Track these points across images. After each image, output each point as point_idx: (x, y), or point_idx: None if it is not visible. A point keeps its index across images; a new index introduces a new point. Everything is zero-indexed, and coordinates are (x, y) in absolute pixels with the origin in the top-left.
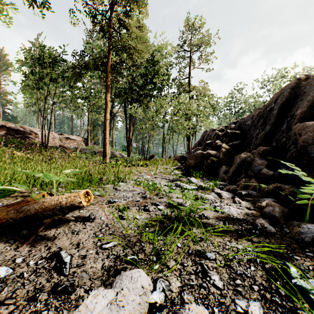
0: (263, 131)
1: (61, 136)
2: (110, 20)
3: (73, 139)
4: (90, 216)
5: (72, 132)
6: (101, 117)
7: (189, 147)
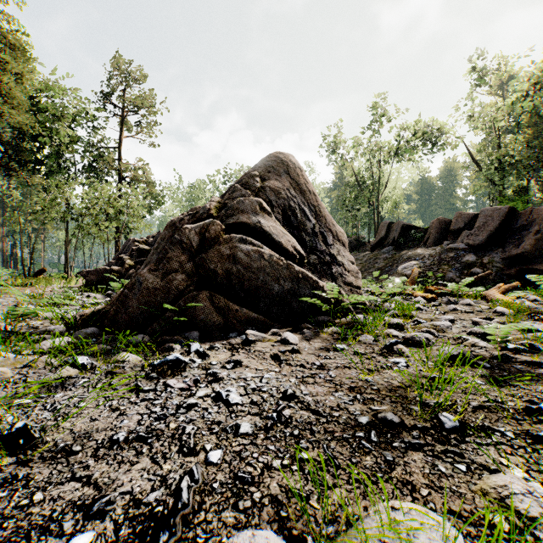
0: None
1: None
2: None
3: None
4: None
5: None
6: None
7: None
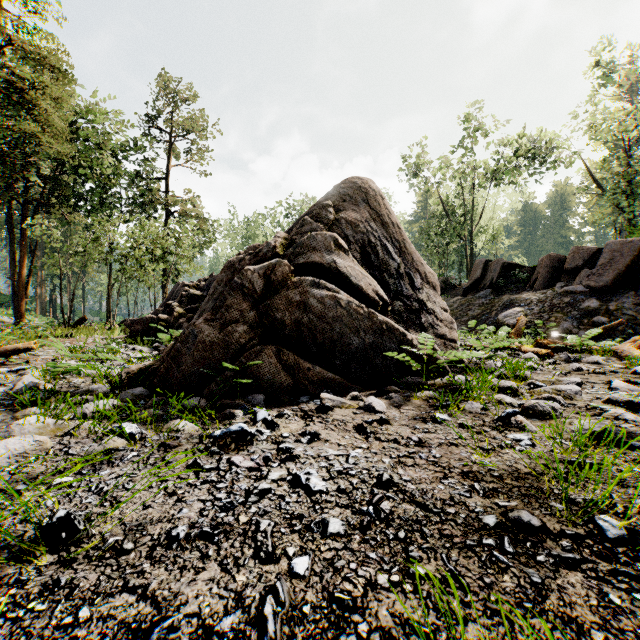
0: None
1: None
2: None
3: None
4: (30, 361)
5: None
6: None
7: None
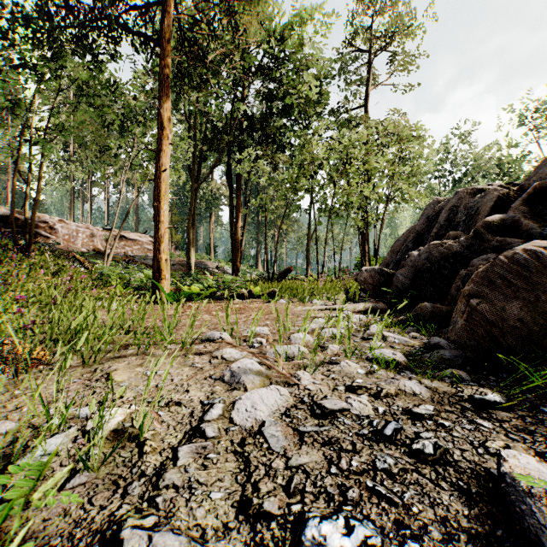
0: None
1: (108, 233)
2: None
3: (133, 238)
4: None
5: (137, 228)
6: None
7: (365, 252)
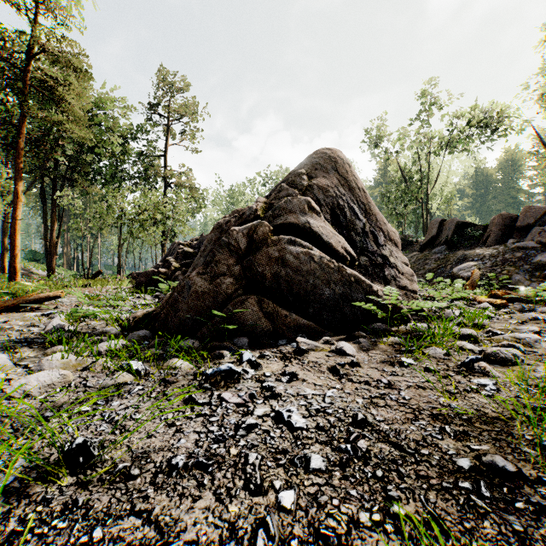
0: None
1: None
2: (24, 71)
3: None
4: (57, 306)
5: None
6: None
7: None
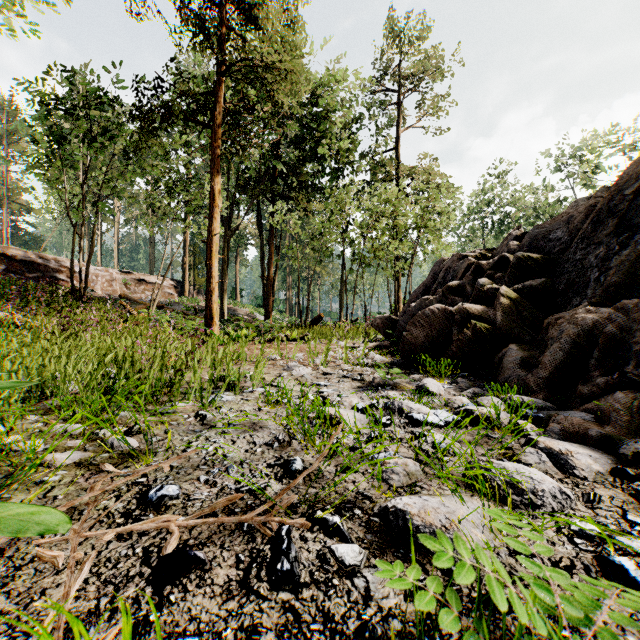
0: (625, 248)
1: (126, 277)
2: (222, 7)
3: (153, 282)
4: None
5: (152, 269)
6: (204, 233)
7: (398, 299)
